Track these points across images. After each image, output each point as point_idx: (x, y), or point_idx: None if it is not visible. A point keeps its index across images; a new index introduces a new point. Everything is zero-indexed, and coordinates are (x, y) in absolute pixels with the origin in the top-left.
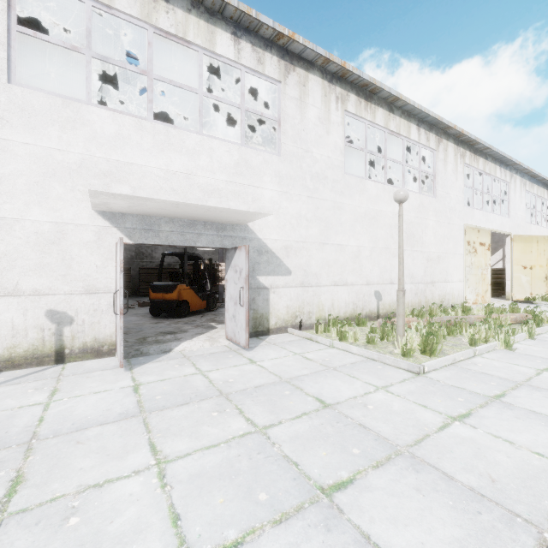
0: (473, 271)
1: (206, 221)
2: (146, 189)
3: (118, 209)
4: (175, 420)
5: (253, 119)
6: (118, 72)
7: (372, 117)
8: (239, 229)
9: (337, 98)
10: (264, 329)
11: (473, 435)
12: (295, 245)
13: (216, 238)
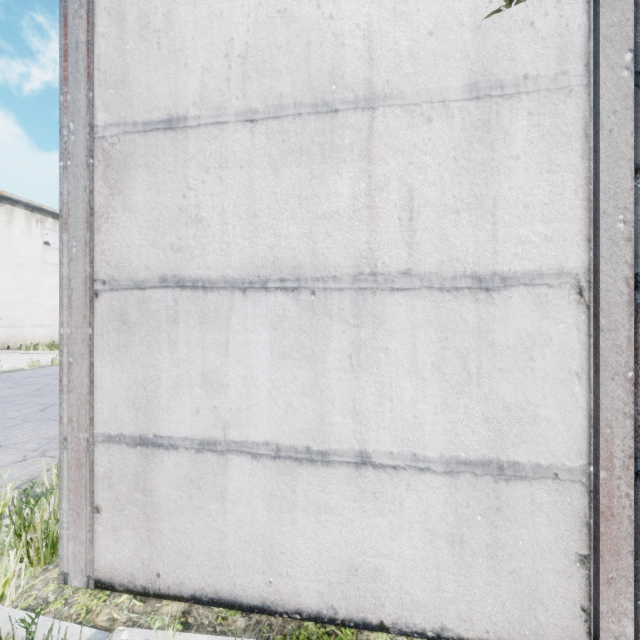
0: None
1: None
2: None
3: None
4: None
5: None
6: None
7: None
8: None
9: (38, 220)
10: None
11: None
12: (5, 304)
13: None
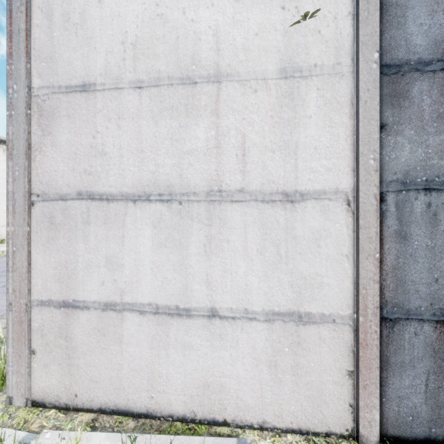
0: None
1: None
2: None
3: None
4: None
5: None
6: None
7: None
8: None
9: (4, 150)
10: None
11: None
12: None
13: None
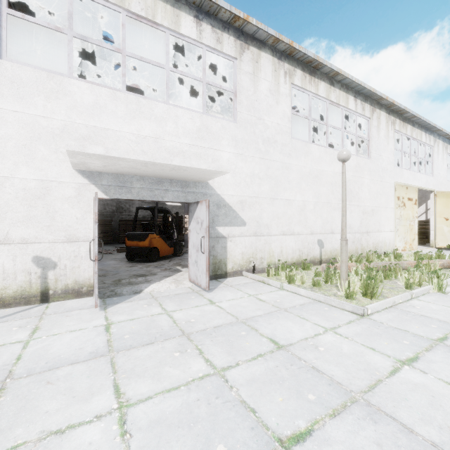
0: (402, 223)
1: (172, 179)
2: (118, 150)
3: (95, 168)
4: (140, 360)
5: (213, 94)
6: (99, 54)
7: (316, 90)
8: (200, 186)
9: (285, 72)
10: (222, 272)
11: (424, 381)
12: (249, 200)
13: (180, 194)
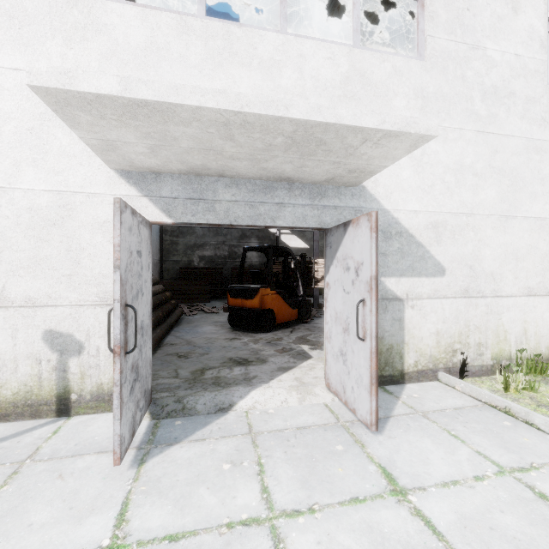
0: None
1: (292, 181)
2: (153, 82)
3: (143, 162)
4: None
5: None
6: None
7: None
8: (349, 195)
9: None
10: (393, 372)
11: None
12: (452, 220)
13: (309, 211)
